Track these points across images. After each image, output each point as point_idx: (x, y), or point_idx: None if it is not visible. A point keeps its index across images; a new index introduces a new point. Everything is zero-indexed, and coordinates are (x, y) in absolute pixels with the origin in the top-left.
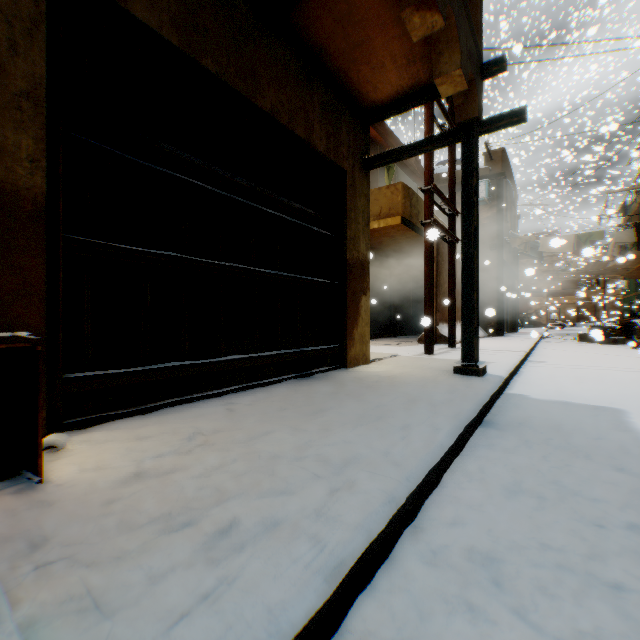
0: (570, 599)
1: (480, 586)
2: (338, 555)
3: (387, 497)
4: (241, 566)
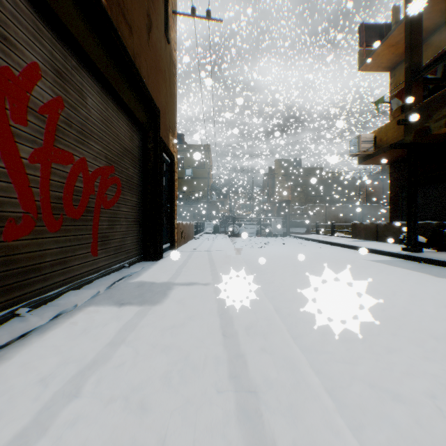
0: (420, 267)
1: (426, 266)
2: (425, 255)
3: (440, 258)
4: (425, 254)
